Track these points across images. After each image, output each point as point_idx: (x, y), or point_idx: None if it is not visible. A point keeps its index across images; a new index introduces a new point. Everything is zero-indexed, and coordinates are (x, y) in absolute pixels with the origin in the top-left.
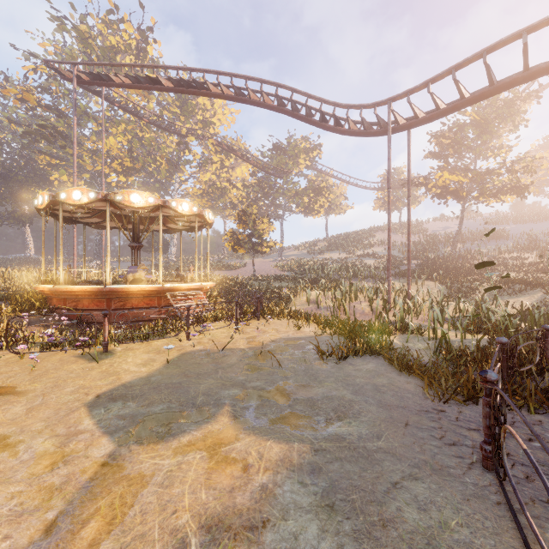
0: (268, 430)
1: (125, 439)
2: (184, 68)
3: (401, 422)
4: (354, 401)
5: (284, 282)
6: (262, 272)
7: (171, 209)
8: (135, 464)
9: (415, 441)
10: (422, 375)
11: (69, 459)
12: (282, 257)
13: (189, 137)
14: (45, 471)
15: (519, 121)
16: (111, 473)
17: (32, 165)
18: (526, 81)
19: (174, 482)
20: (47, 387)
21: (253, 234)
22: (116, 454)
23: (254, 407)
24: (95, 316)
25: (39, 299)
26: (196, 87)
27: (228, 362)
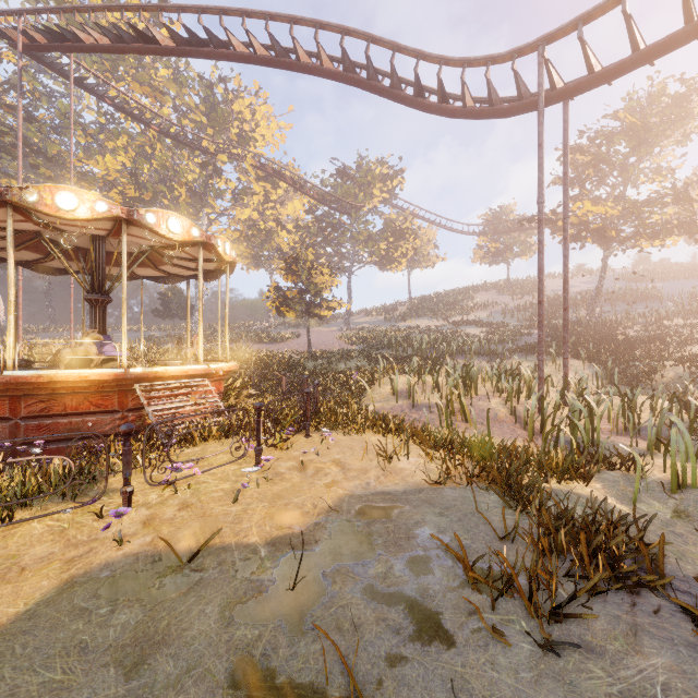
0: None
1: None
2: (188, 6)
3: None
4: None
5: (353, 361)
6: (321, 346)
7: (147, 228)
8: None
9: None
10: None
11: None
12: (350, 325)
13: (218, 156)
14: None
15: (693, 127)
16: None
17: None
18: None
19: None
20: None
21: (308, 290)
22: None
23: None
24: None
25: None
26: (211, 42)
27: (186, 633)
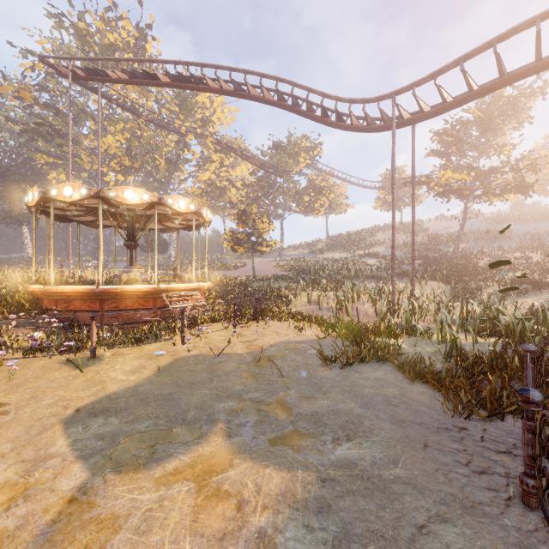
0: (268, 453)
1: (101, 466)
2: (181, 62)
3: (418, 443)
4: (364, 415)
5: (284, 282)
6: (261, 272)
7: (167, 207)
8: (108, 500)
9: (438, 467)
10: (438, 386)
11: (30, 493)
12: (282, 257)
13: (188, 136)
14: (0, 510)
15: (523, 118)
16: (78, 513)
17: (29, 164)
18: (538, 72)
19: (153, 526)
20: (23, 399)
21: (253, 233)
22: (87, 486)
23: (251, 424)
24: (87, 317)
25: (30, 300)
26: (194, 81)
27: (224, 369)
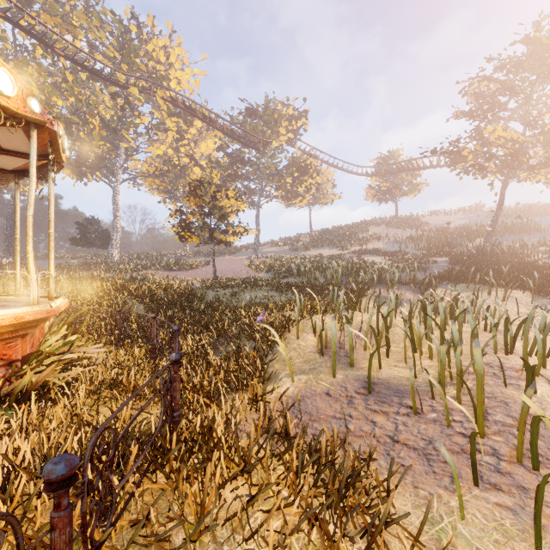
0: None
1: None
2: None
3: None
4: None
5: (260, 290)
6: (228, 273)
7: None
8: None
9: None
10: None
11: None
12: (258, 254)
13: (130, 88)
14: None
15: None
16: None
17: None
18: None
19: None
20: None
21: (211, 213)
22: None
23: None
24: None
25: None
26: None
27: None
